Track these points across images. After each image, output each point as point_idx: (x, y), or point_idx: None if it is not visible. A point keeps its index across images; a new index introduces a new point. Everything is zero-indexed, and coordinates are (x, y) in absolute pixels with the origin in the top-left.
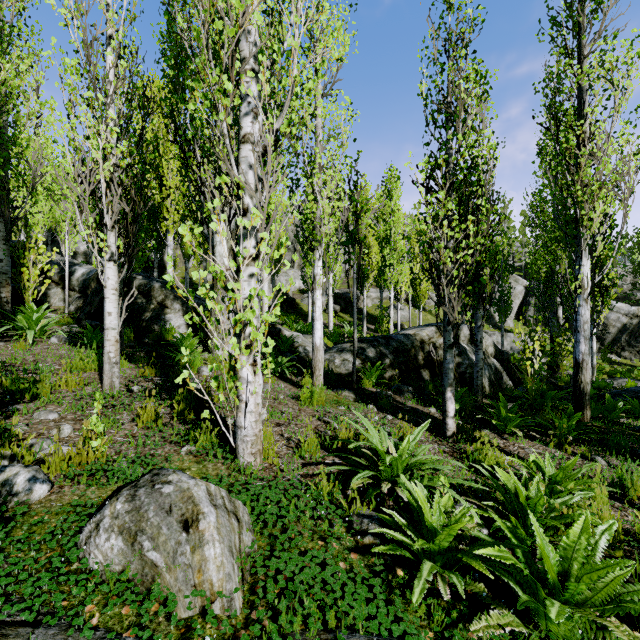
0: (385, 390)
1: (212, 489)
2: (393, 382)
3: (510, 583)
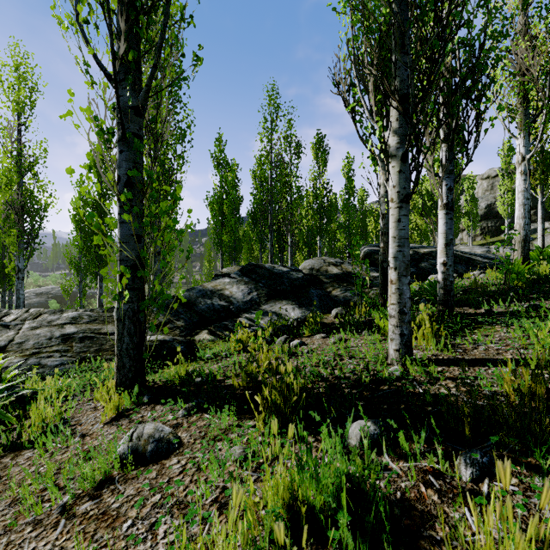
0: None
1: None
2: None
3: None
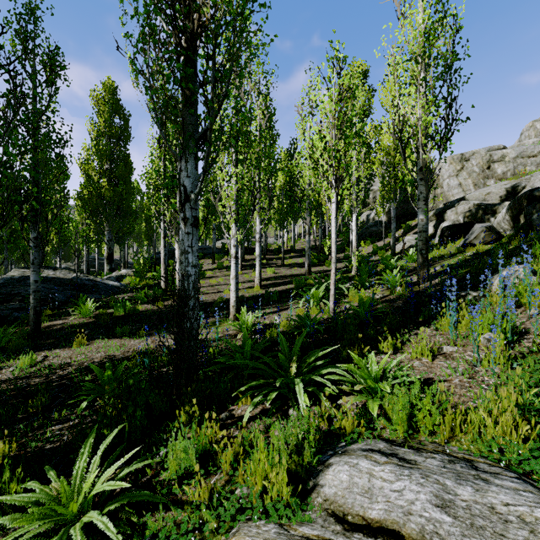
0: None
1: None
2: None
3: None
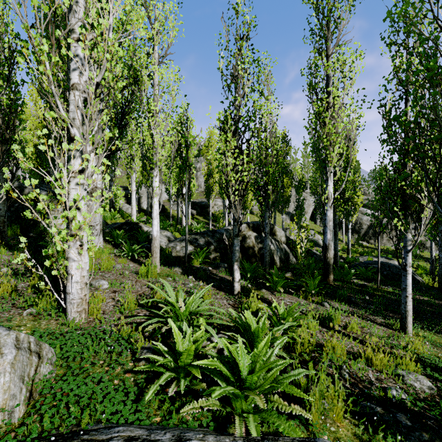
0: (208, 266)
1: (21, 337)
2: (215, 261)
3: (218, 381)
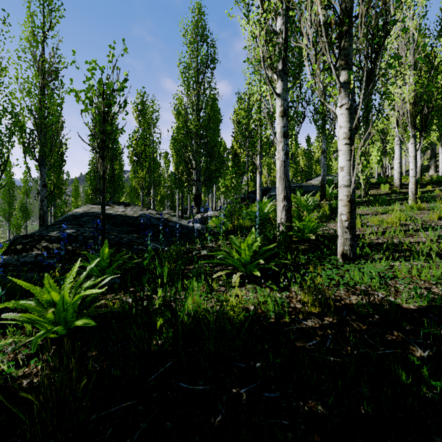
0: None
1: None
2: None
3: None
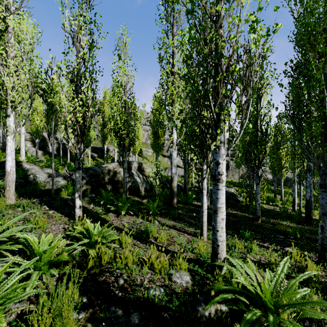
0: None
1: None
2: (85, 192)
3: None
